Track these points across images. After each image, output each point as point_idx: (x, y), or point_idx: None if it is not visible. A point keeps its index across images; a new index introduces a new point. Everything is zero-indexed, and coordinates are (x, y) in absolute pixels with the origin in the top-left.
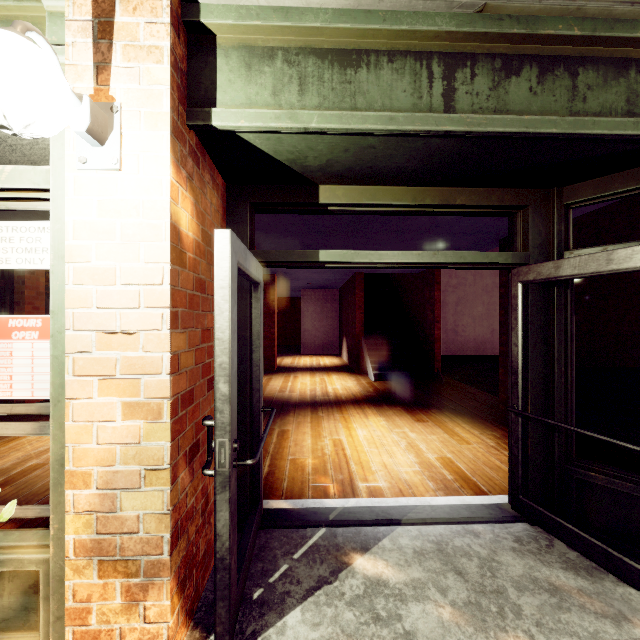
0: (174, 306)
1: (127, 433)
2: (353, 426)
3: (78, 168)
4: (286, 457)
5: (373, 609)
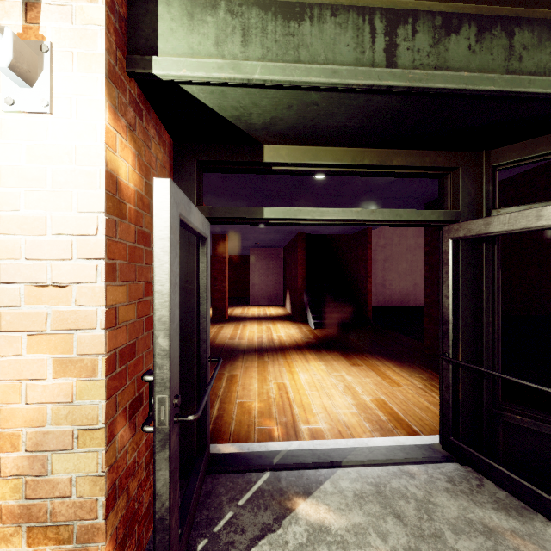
0: (110, 258)
1: (59, 391)
2: (296, 370)
3: (4, 110)
4: (234, 401)
5: None
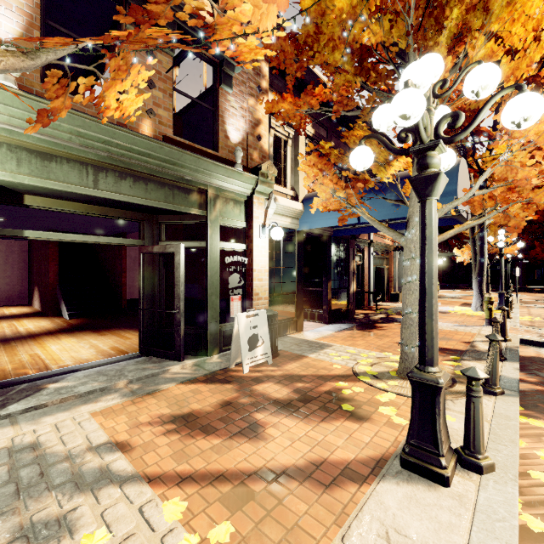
0: None
1: None
2: (47, 345)
3: None
4: None
5: (60, 393)
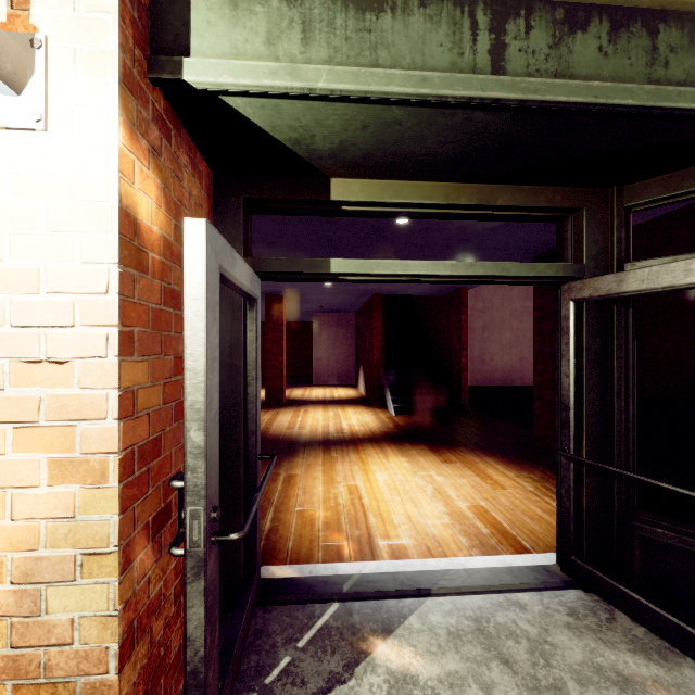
0: (126, 324)
1: (56, 503)
2: (371, 469)
3: None
4: (292, 509)
5: None
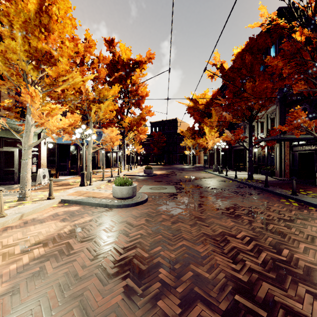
0: None
1: None
2: None
3: None
4: None
5: None
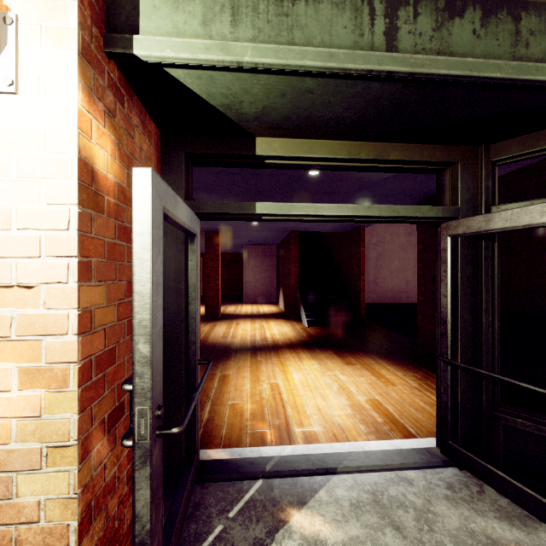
0: (84, 255)
1: (25, 405)
2: (289, 370)
3: None
4: (226, 402)
5: None
